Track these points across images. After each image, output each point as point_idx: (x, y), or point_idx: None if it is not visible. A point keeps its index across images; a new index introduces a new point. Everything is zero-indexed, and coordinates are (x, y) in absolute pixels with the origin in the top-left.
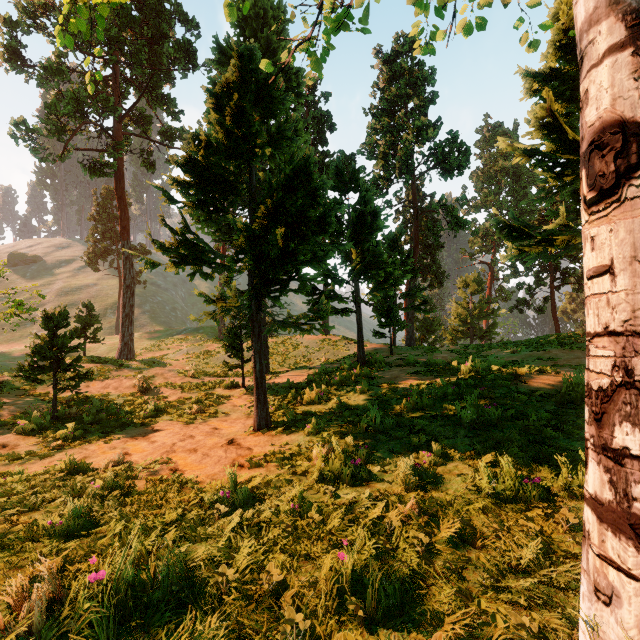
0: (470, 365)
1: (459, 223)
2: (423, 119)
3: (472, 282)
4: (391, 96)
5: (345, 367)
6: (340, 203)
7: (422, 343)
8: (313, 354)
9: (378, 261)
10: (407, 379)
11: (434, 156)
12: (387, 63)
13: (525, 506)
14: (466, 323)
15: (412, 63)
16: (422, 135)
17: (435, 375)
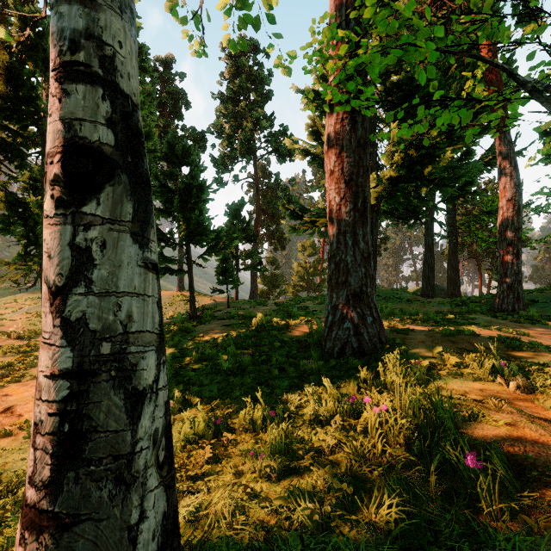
0: (258, 319)
1: (290, 200)
2: (260, 111)
3: (309, 246)
4: (235, 87)
5: (177, 322)
6: (173, 174)
7: (269, 296)
8: (165, 309)
9: (204, 228)
10: (217, 331)
11: (269, 143)
12: (233, 58)
13: (201, 445)
14: (304, 279)
15: (254, 63)
16: (260, 124)
17: (241, 327)
